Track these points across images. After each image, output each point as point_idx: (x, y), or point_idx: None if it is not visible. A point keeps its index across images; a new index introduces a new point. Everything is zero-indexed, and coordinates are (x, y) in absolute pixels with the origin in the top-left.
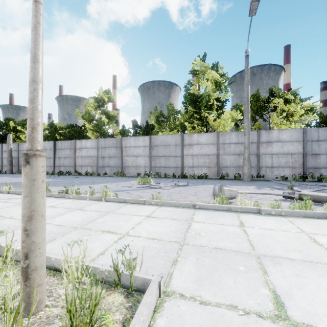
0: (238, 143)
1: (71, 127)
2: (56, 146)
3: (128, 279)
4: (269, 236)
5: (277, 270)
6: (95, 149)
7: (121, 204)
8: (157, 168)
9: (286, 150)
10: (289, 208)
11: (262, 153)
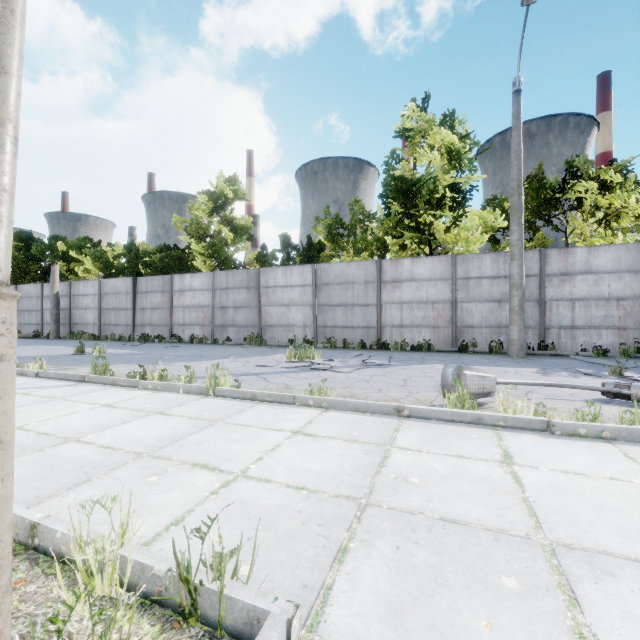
0: (497, 278)
1: (166, 250)
2: (138, 288)
3: (215, 605)
4: (577, 491)
5: (607, 593)
6: (209, 293)
7: (246, 403)
8: (328, 330)
9: (606, 292)
10: (621, 421)
11: (550, 298)
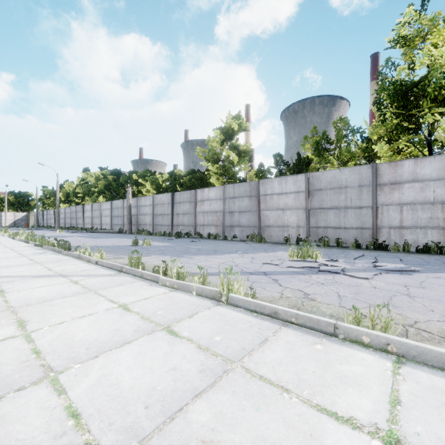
0: None
1: (192, 173)
2: (175, 200)
3: None
4: None
5: None
6: (221, 201)
7: (266, 324)
8: (320, 230)
9: None
10: None
11: None
